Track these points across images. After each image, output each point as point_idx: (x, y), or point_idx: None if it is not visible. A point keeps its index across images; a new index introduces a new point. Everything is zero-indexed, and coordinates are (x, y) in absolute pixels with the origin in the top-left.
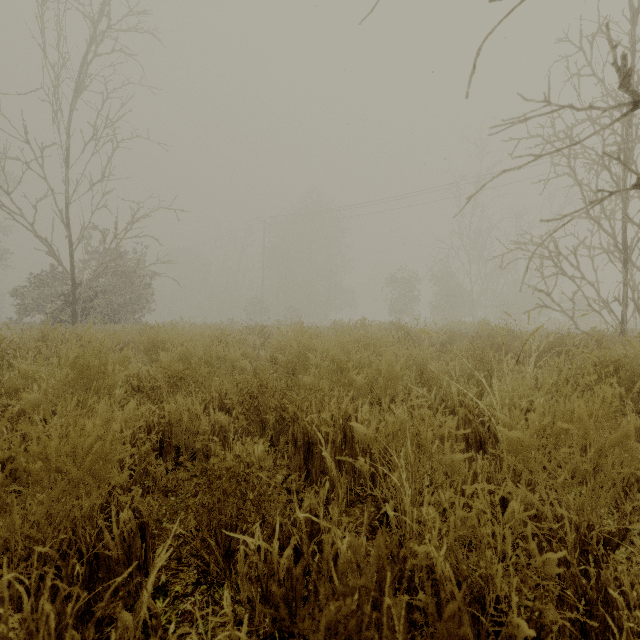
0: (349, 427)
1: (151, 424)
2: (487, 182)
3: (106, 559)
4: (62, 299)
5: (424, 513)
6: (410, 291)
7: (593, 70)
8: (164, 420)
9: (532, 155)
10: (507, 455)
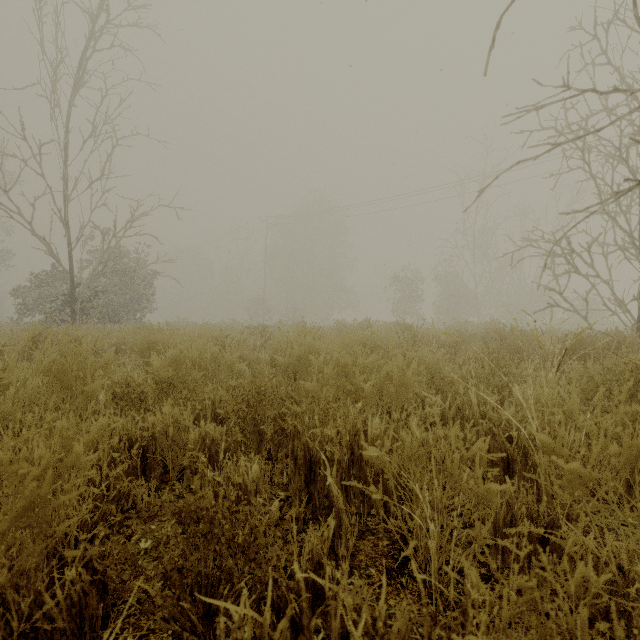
0: (357, 443)
1: (133, 437)
2: (500, 174)
3: (48, 630)
4: (62, 299)
5: (469, 588)
6: (414, 291)
7: (608, 59)
8: (147, 433)
9: (550, 144)
10: (545, 480)
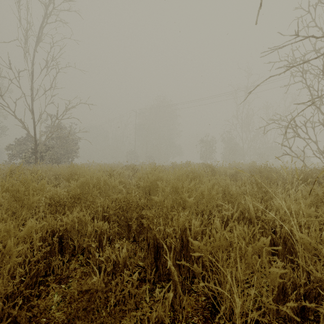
0: (185, 235)
1: (55, 230)
2: (260, 83)
3: None
4: (31, 151)
5: None
6: (211, 147)
7: (316, 23)
8: (62, 228)
9: (288, 66)
10: (302, 261)
